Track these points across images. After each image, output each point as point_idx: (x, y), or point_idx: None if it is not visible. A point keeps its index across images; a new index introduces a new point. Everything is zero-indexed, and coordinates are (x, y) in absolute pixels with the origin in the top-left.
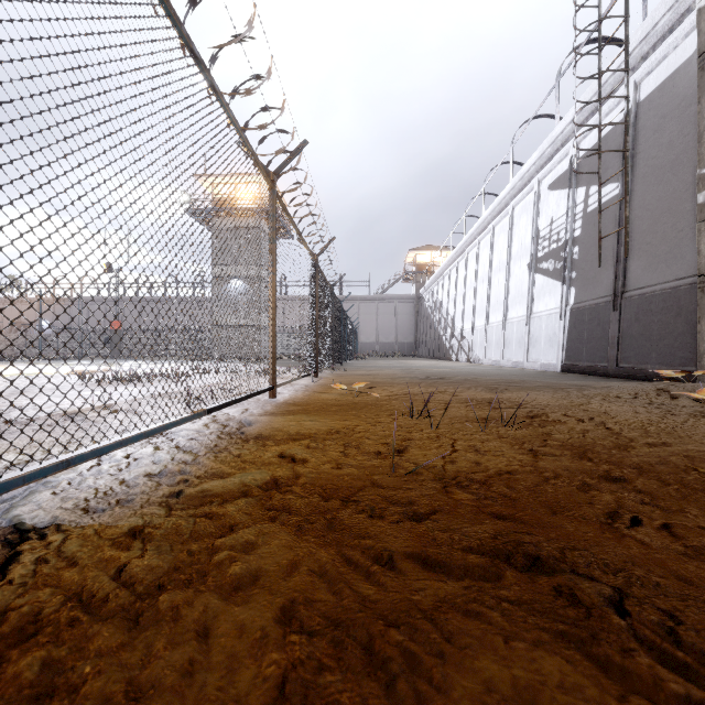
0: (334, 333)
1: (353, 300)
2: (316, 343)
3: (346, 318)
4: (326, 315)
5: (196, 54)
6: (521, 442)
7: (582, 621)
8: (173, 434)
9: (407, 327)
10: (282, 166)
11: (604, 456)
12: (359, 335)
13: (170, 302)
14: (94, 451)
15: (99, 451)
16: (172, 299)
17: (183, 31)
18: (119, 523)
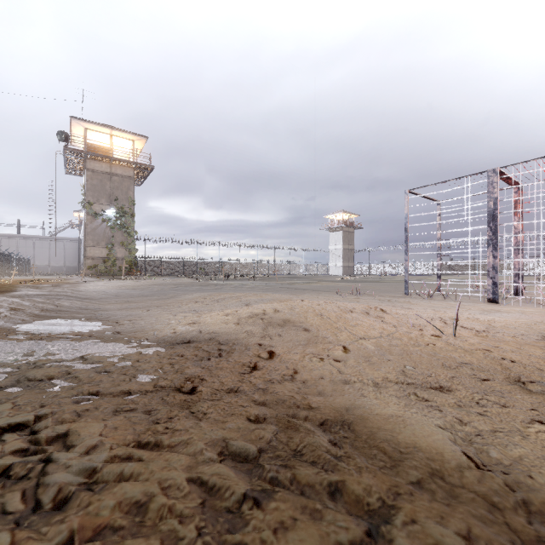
0: None
1: (29, 238)
2: None
3: (10, 257)
4: None
5: None
6: None
7: None
8: None
9: (73, 257)
10: None
11: None
12: (35, 261)
13: None
14: None
15: None
16: None
17: None
18: None
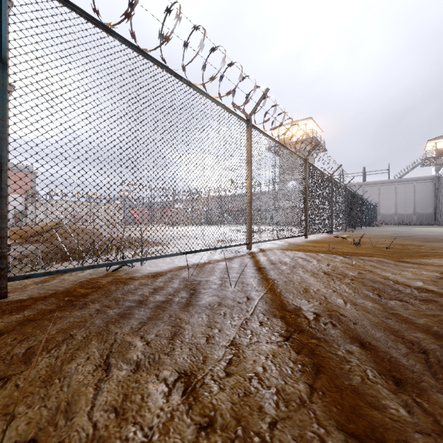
0: (347, 210)
1: (374, 184)
2: (331, 217)
3: (361, 200)
4: (339, 202)
5: (283, 146)
6: (382, 250)
7: (338, 257)
8: (277, 243)
9: (425, 202)
10: (310, 153)
11: (403, 253)
12: (379, 209)
13: (256, 195)
14: (267, 240)
15: (268, 240)
16: (258, 193)
17: (280, 144)
18: (275, 249)
